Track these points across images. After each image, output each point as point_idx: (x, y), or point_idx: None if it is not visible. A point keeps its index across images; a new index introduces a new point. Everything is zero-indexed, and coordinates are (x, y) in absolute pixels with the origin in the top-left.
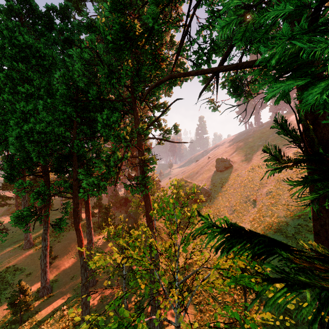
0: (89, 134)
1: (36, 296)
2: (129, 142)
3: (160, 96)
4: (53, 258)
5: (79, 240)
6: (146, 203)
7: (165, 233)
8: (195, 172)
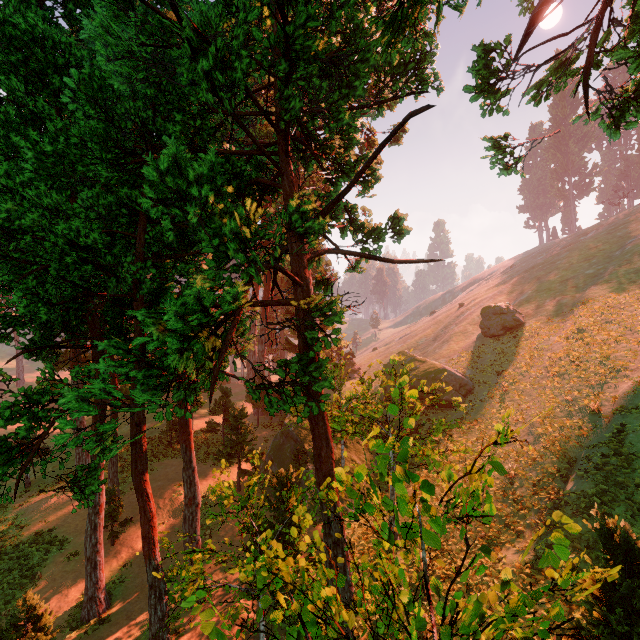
0: (175, 247)
1: (75, 616)
2: (252, 251)
3: (354, 136)
4: (123, 524)
5: (145, 519)
6: (315, 433)
7: (377, 591)
8: (431, 337)
